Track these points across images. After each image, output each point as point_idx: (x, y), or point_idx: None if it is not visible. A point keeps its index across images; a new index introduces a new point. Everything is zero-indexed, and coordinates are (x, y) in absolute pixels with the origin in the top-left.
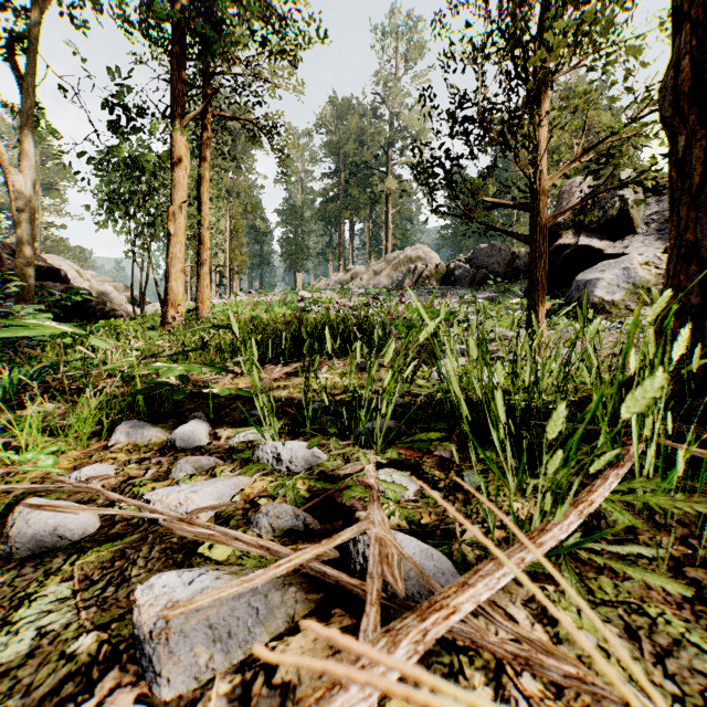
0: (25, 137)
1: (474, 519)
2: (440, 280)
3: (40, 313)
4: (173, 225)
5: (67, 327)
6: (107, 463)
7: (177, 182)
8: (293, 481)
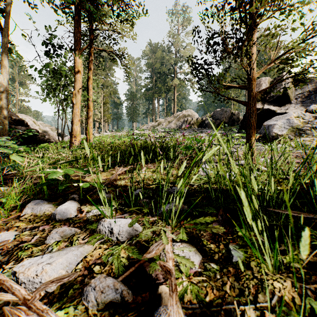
0: (4, 57)
1: (247, 297)
2: (198, 125)
3: (8, 140)
4: (75, 99)
5: (2, 149)
6: (13, 230)
7: (76, 79)
8: (118, 250)
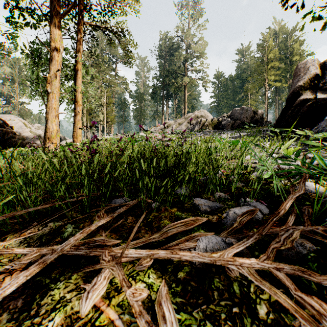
0: None
1: None
2: (214, 127)
3: None
4: (50, 86)
5: None
6: None
7: (52, 58)
8: None
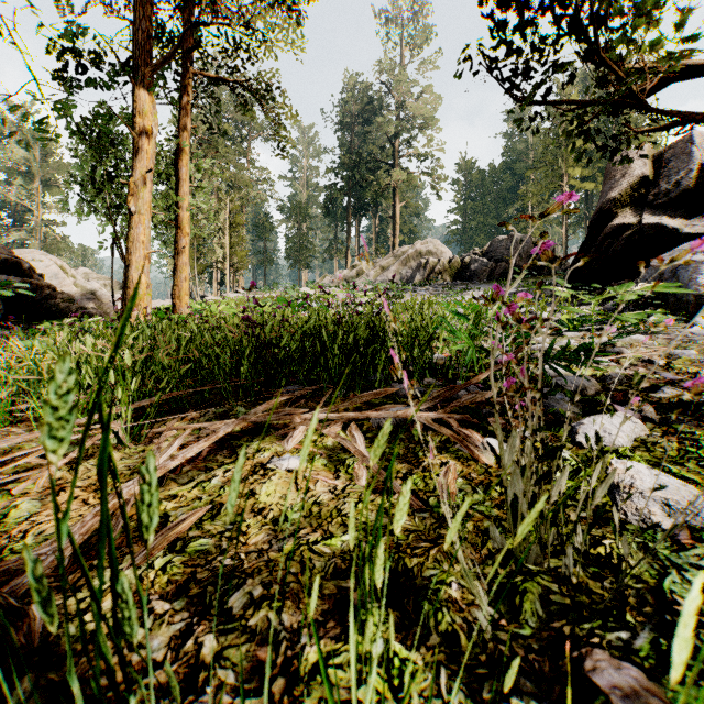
0: None
1: None
2: (453, 275)
3: None
4: (135, 201)
5: None
6: None
7: (139, 147)
8: None
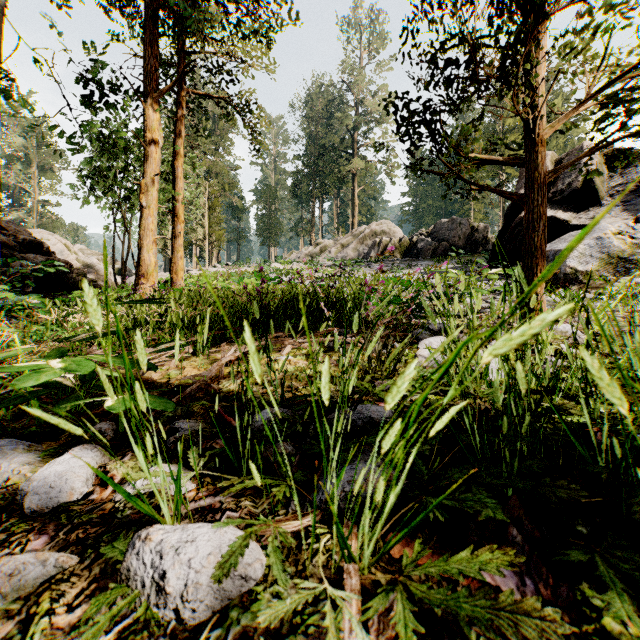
0: None
1: None
2: (403, 252)
3: None
4: (146, 198)
5: None
6: None
7: (149, 156)
8: None
